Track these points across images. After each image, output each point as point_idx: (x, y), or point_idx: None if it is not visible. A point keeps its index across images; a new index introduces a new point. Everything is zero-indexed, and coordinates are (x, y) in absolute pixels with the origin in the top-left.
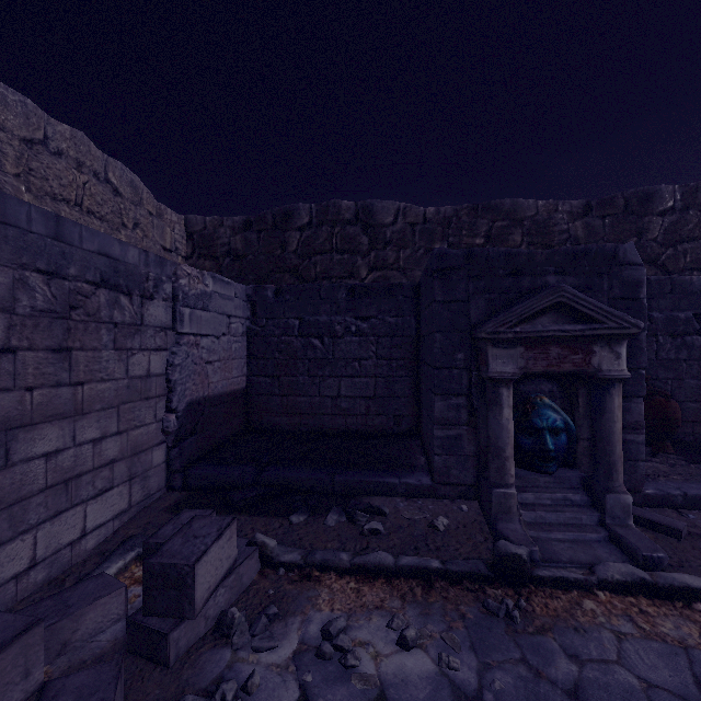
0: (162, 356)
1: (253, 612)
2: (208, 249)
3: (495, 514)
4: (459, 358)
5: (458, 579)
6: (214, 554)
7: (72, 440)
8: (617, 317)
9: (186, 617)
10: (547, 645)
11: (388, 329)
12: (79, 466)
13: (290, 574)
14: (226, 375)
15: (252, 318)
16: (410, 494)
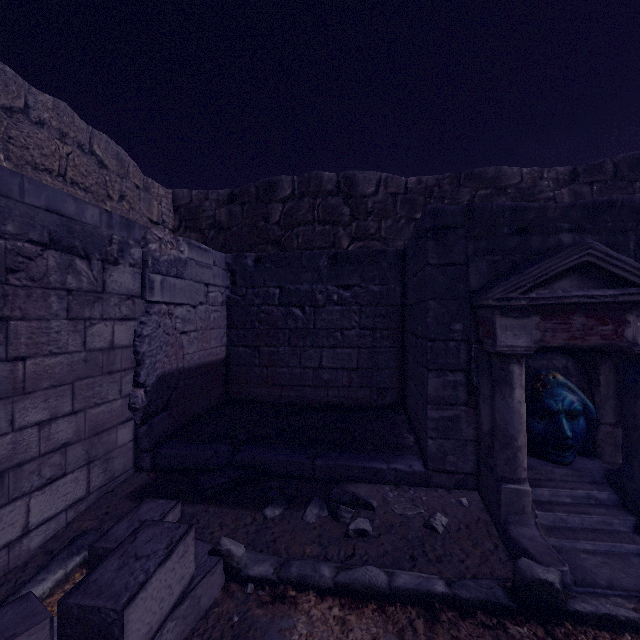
0: (129, 326)
1: None
2: (194, 221)
3: (505, 514)
4: (456, 329)
5: (470, 610)
6: (157, 584)
7: (10, 425)
8: None
9: None
10: None
11: (371, 297)
12: (19, 453)
13: (260, 592)
14: (203, 345)
15: (232, 287)
16: (399, 482)
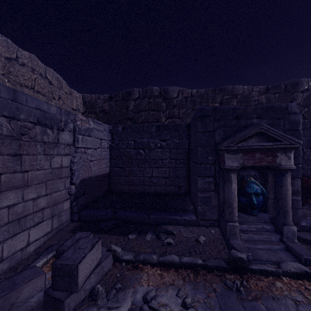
0: (68, 158)
1: (109, 286)
2: (93, 109)
3: (228, 235)
4: (210, 159)
5: (211, 270)
6: (88, 258)
7: (22, 199)
8: (289, 138)
9: (73, 291)
10: (259, 307)
11: (175, 145)
12: (26, 211)
13: (128, 265)
14: (99, 166)
15: (112, 140)
16: (186, 224)
